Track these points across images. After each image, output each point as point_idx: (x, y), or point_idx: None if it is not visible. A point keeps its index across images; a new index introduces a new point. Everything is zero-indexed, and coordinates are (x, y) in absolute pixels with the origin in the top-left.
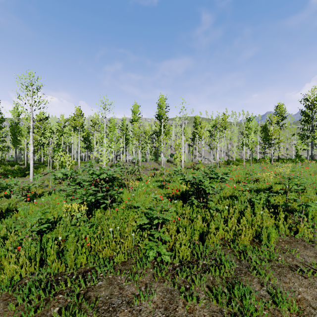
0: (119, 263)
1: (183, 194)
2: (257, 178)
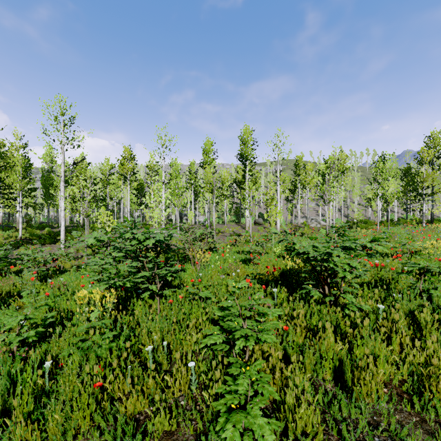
0: (156, 440)
1: (284, 276)
2: (412, 250)
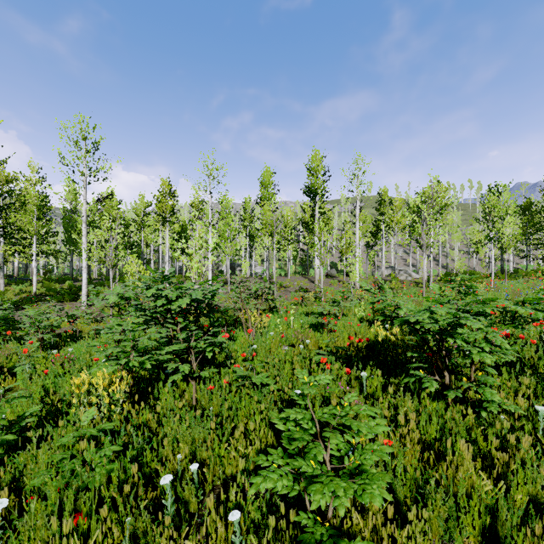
0: None
1: (371, 348)
2: None
